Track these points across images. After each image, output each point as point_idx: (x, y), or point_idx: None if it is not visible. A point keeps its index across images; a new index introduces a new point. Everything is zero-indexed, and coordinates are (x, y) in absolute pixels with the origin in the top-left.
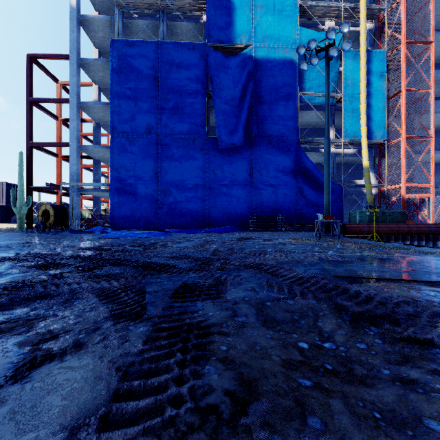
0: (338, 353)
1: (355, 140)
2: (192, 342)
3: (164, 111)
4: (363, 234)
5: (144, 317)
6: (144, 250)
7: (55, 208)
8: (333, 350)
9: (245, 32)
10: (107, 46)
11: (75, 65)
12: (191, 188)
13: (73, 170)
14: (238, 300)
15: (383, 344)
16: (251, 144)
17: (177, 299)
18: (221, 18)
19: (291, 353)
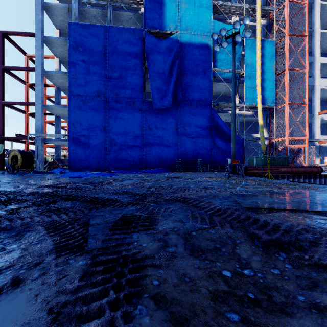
0: (257, 279)
1: (253, 105)
2: (125, 278)
3: (111, 79)
4: (259, 173)
5: (85, 249)
6: (93, 187)
7: (22, 154)
8: (252, 276)
9: (172, 22)
10: (66, 28)
11: (40, 41)
12: (132, 138)
13: (38, 124)
14: (168, 231)
15: (293, 269)
16: (177, 106)
17: (115, 231)
18: (154, 10)
19: (217, 283)
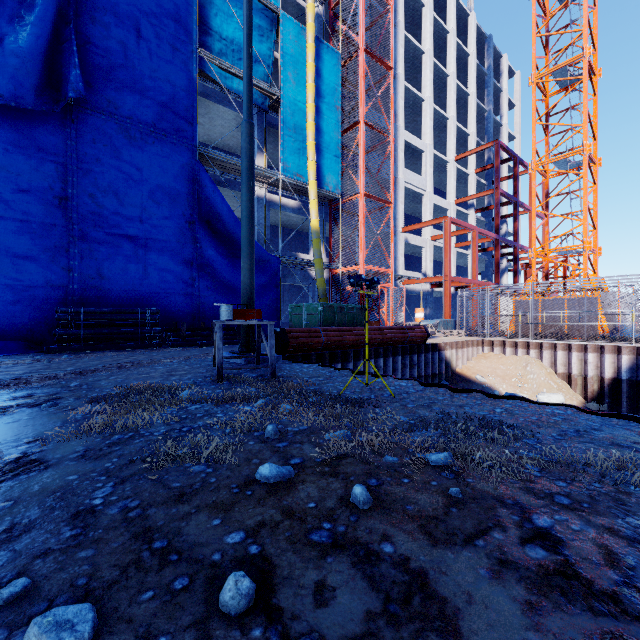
0: None
1: (300, 182)
2: None
3: None
4: (318, 349)
5: None
6: None
7: None
8: None
9: None
10: None
11: None
12: None
13: None
14: None
15: None
16: (66, 119)
17: None
18: None
19: None
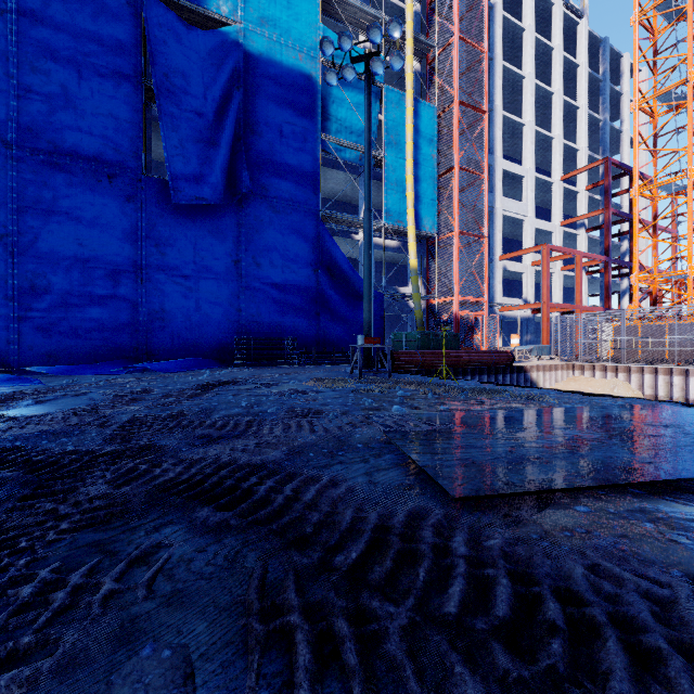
0: None
1: (400, 227)
2: None
3: (31, 94)
4: (416, 367)
5: None
6: None
7: None
8: None
9: None
10: None
11: None
12: (105, 276)
13: None
14: None
15: None
16: (238, 206)
17: None
18: None
19: None
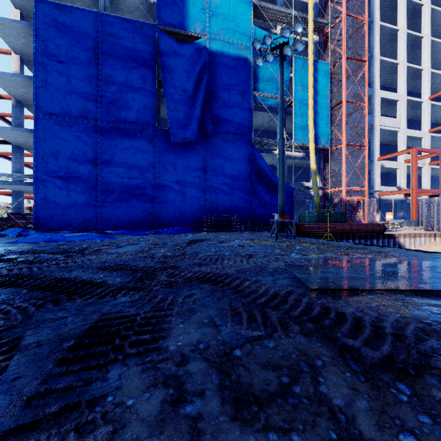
0: None
1: (304, 144)
2: None
3: (106, 93)
4: (313, 233)
5: None
6: (65, 259)
7: None
8: None
9: (199, 21)
10: (32, 9)
11: None
12: (139, 184)
13: None
14: (187, 353)
15: (437, 428)
16: (205, 140)
17: (73, 362)
18: (173, 1)
19: None
